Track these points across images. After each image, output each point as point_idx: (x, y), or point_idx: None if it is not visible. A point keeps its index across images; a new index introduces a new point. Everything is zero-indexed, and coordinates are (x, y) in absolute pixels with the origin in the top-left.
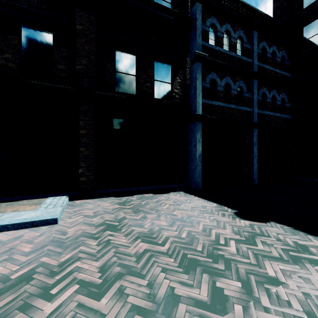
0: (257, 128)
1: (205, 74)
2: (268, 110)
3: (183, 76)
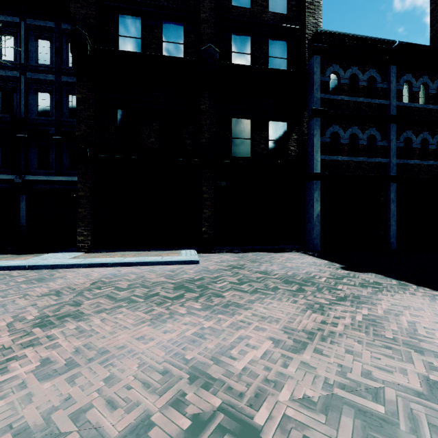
0: (395, 182)
1: (325, 128)
2: (414, 158)
3: (300, 131)
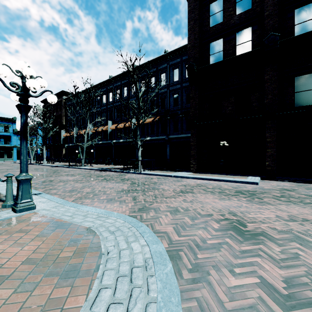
0: None
1: None
2: None
3: None
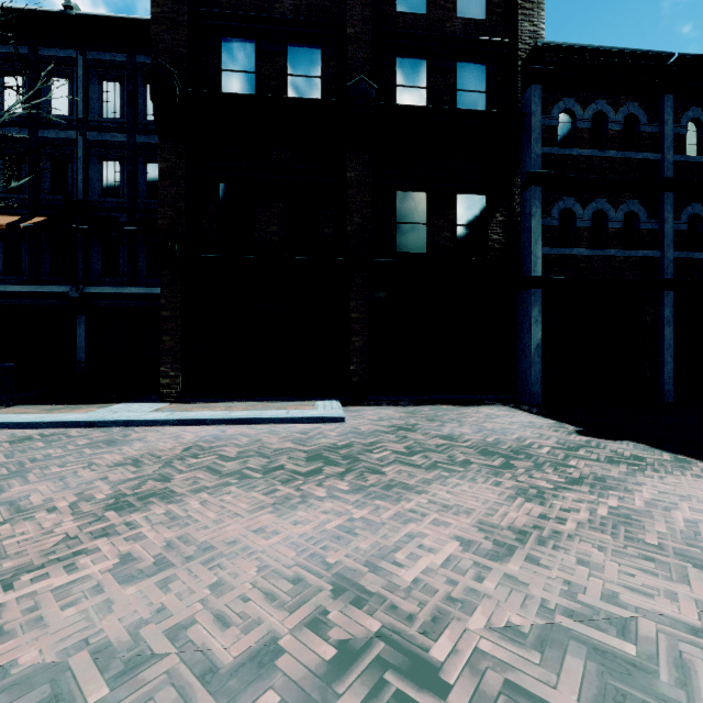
0: (673, 290)
1: (551, 203)
2: None
3: (508, 209)
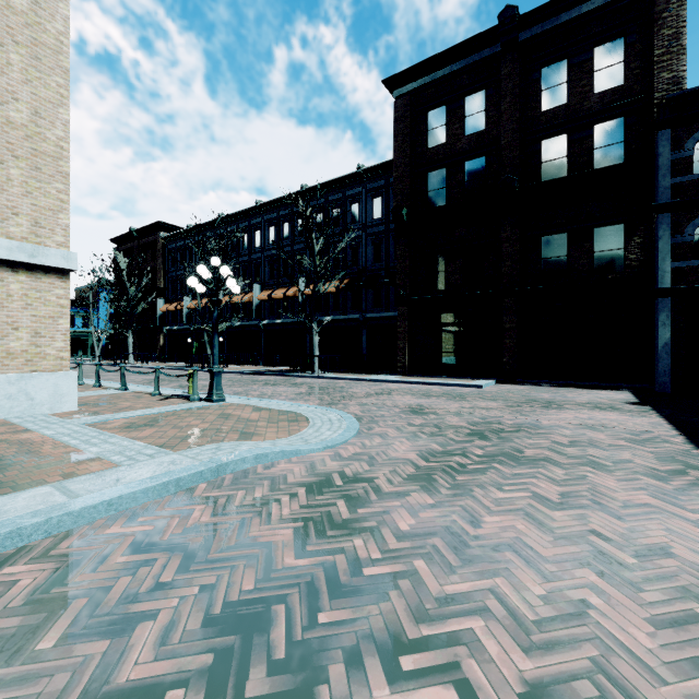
0: None
1: (684, 223)
2: None
3: (647, 232)
